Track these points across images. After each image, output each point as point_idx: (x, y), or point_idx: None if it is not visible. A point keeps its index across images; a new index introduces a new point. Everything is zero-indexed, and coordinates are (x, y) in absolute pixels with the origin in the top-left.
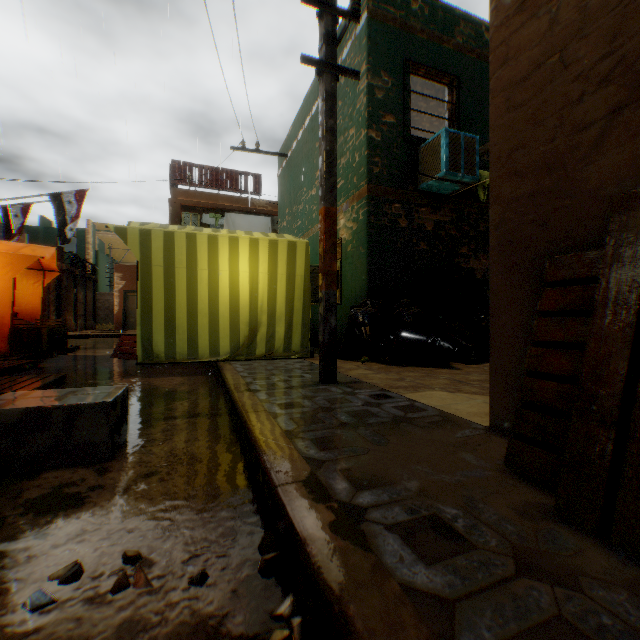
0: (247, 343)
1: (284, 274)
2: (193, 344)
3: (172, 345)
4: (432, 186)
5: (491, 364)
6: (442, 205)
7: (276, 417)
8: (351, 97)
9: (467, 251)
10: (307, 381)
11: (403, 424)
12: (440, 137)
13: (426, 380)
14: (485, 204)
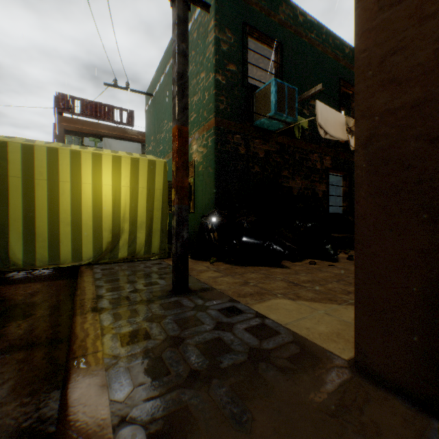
0: (110, 248)
1: (145, 188)
2: (55, 251)
3: (32, 252)
4: (264, 123)
5: (357, 296)
6: (270, 138)
7: (110, 366)
8: (202, 48)
9: (287, 174)
10: (160, 290)
11: (262, 366)
12: (270, 85)
13: (267, 283)
14: (299, 140)
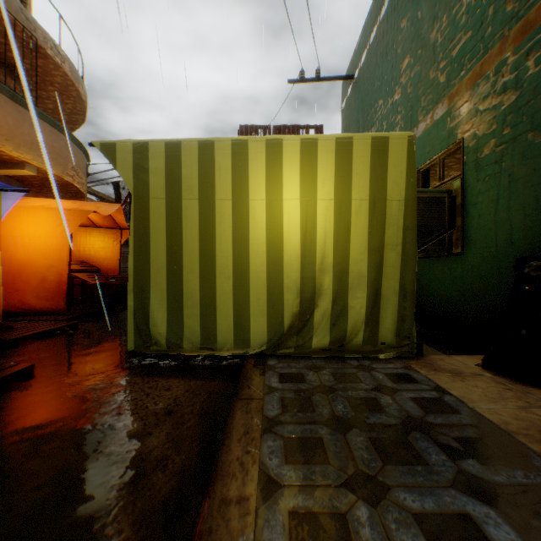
0: (297, 325)
1: (364, 199)
2: (208, 324)
3: (178, 325)
4: None
5: None
6: None
7: None
8: None
9: None
10: None
11: None
12: None
13: None
14: None
